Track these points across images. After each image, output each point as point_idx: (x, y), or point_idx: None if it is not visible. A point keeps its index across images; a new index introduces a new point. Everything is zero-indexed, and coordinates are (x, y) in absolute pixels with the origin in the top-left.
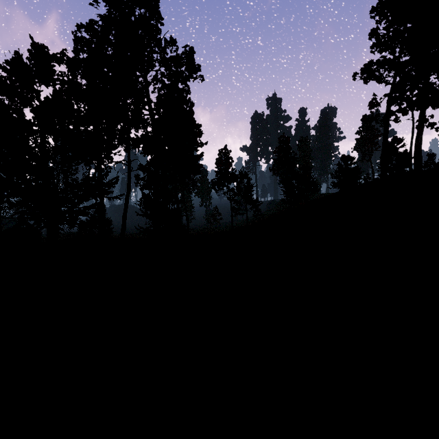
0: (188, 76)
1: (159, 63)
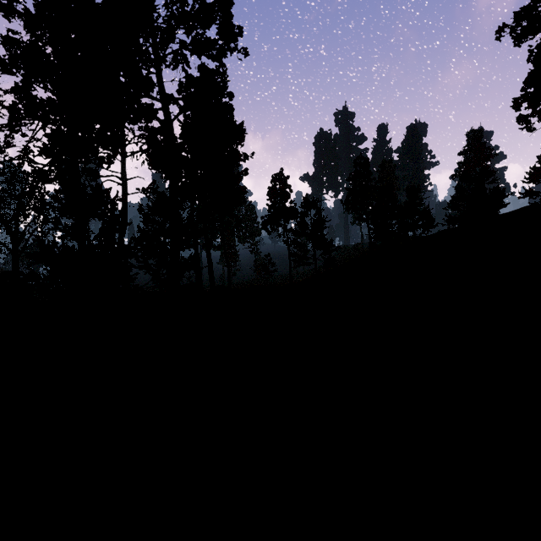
0: (223, 48)
1: (175, 21)
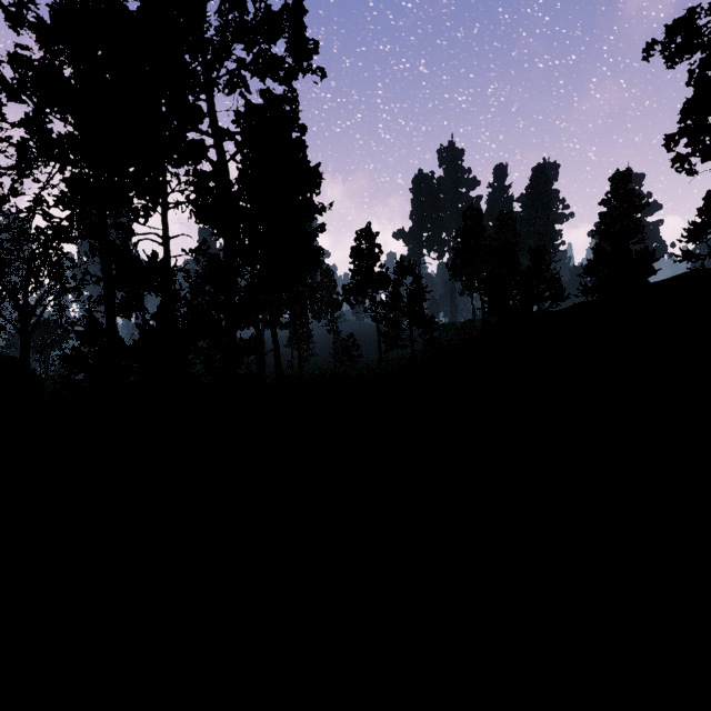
0: (293, 68)
1: (232, 34)
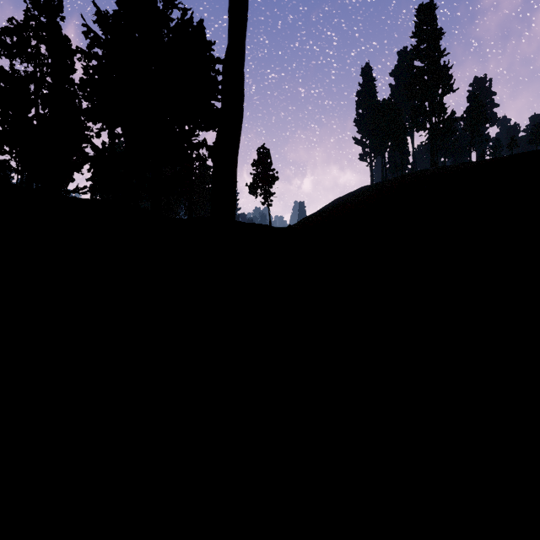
0: None
1: None
